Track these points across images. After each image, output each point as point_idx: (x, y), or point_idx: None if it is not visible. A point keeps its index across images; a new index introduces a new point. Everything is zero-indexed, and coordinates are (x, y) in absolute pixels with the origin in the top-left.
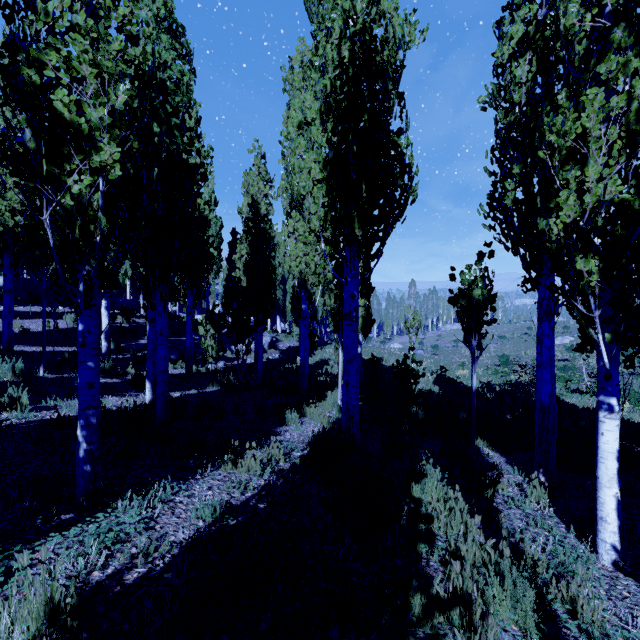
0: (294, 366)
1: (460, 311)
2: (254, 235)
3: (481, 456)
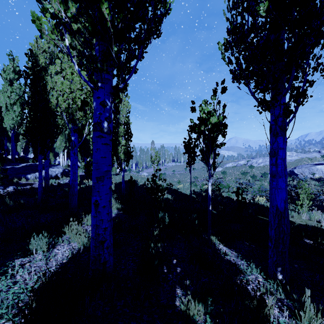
0: (78, 187)
1: (199, 136)
2: (32, 80)
3: (221, 255)
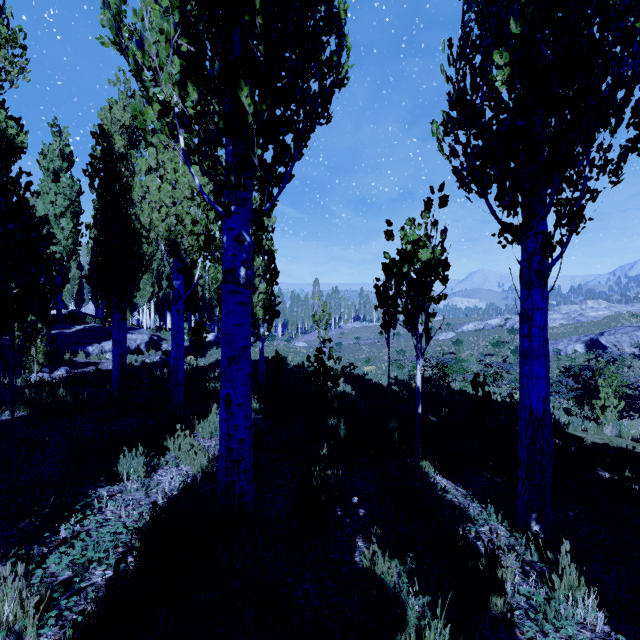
0: None
1: (400, 283)
2: (102, 180)
3: (436, 493)
